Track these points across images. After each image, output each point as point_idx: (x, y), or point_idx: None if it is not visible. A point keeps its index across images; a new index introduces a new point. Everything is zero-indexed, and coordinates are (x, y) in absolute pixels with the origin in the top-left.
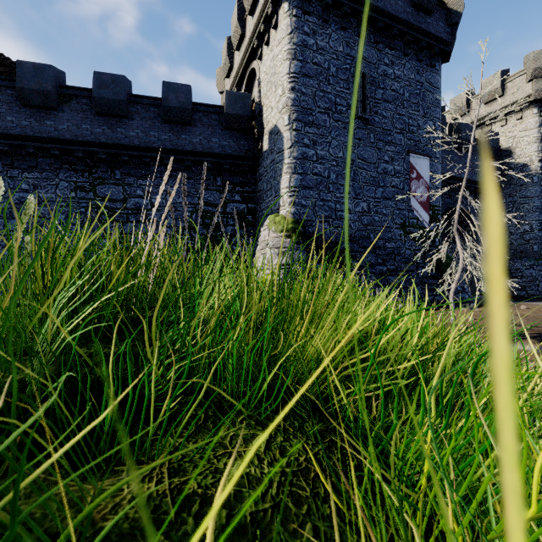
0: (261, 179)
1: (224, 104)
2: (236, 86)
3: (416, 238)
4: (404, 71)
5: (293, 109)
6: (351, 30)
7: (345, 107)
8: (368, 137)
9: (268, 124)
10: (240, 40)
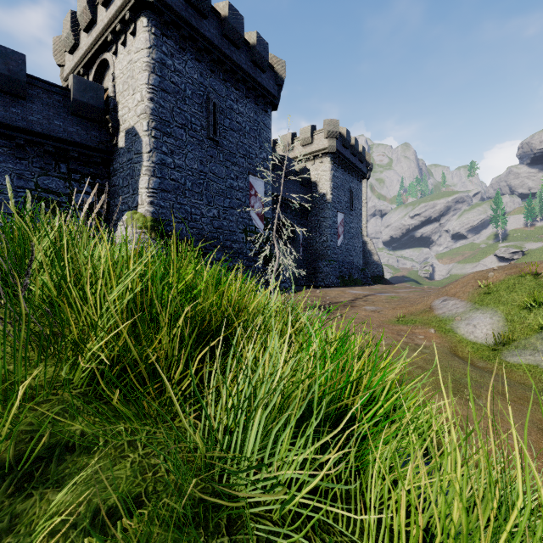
0: (116, 174)
1: (72, 89)
2: (83, 68)
3: (254, 241)
4: (246, 109)
5: (152, 118)
6: (204, 63)
7: (199, 126)
8: (219, 156)
9: (124, 122)
10: (90, 24)
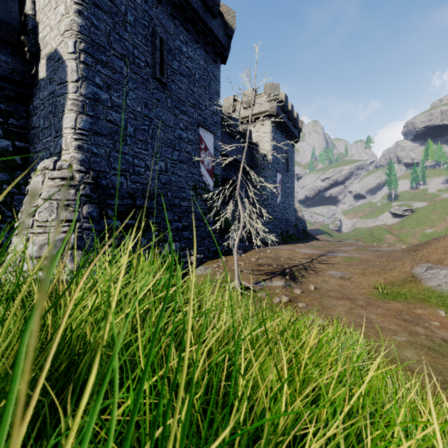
0: (36, 112)
1: None
2: None
3: (204, 199)
4: (195, 55)
5: (80, 37)
6: None
7: (143, 62)
8: (166, 101)
9: (45, 45)
10: None
